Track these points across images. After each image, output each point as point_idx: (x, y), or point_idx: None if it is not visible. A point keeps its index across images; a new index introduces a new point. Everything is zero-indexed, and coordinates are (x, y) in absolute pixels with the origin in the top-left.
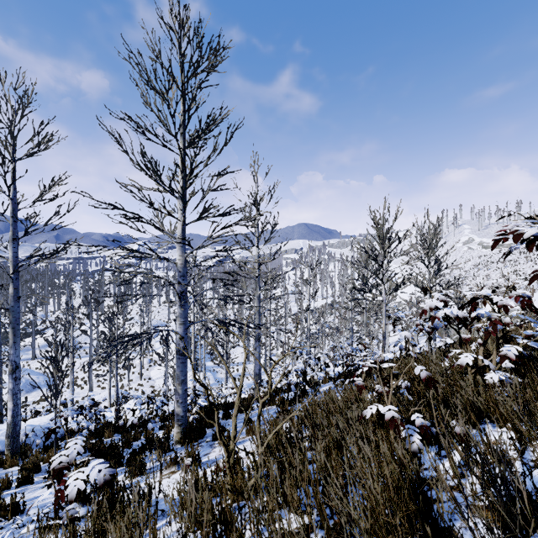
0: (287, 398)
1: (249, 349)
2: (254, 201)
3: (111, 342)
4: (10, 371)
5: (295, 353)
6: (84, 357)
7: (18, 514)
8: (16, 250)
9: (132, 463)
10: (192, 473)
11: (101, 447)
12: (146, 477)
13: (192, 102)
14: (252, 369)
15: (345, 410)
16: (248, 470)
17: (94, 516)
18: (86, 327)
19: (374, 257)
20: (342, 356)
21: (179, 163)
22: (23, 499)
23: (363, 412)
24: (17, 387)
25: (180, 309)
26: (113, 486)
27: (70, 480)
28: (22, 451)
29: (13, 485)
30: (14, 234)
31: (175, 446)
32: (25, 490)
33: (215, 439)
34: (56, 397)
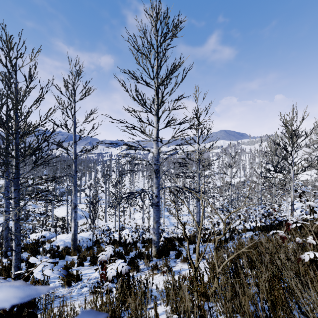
0: (220, 239)
1: (189, 206)
2: (196, 115)
3: (116, 197)
4: (73, 208)
5: (222, 211)
6: (102, 204)
7: (79, 280)
8: (75, 147)
9: (132, 264)
10: (173, 277)
11: (114, 252)
12: (145, 274)
13: (163, 57)
14: (191, 219)
15: (273, 252)
16: (208, 282)
17: (120, 291)
18: (103, 189)
19: (285, 148)
20: (256, 215)
21: (155, 95)
22: (81, 273)
23: (300, 256)
24: (76, 216)
25: (155, 179)
26: (129, 276)
27: (108, 268)
28: (78, 249)
29: (75, 265)
30: (75, 139)
31: (152, 258)
32: (81, 269)
33: (177, 258)
34: (93, 223)
